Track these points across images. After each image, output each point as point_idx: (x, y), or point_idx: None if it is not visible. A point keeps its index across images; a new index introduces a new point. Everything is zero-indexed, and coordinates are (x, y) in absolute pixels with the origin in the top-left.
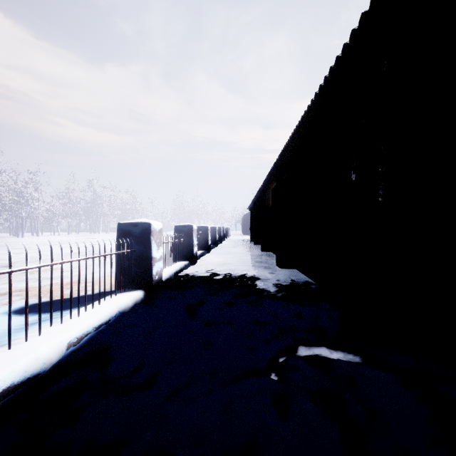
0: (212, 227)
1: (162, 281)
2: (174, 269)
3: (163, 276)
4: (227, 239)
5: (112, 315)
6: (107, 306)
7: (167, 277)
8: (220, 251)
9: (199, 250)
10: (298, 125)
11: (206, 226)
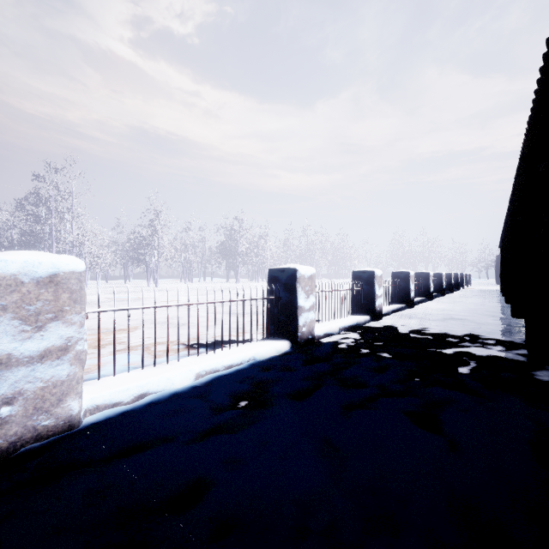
0: (437, 273)
1: (382, 312)
2: (391, 308)
3: (382, 310)
4: (463, 289)
5: (354, 323)
6: (351, 319)
7: (385, 312)
8: (445, 300)
9: (418, 297)
10: (516, 176)
11: (426, 273)
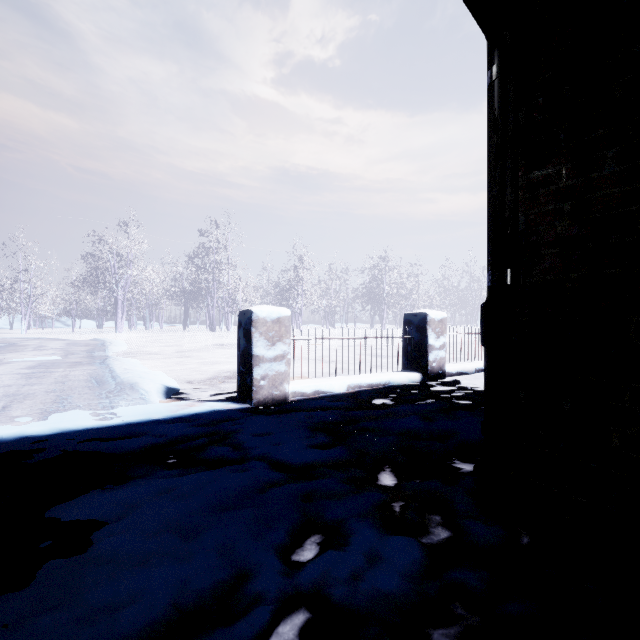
0: None
1: None
2: None
3: None
4: None
5: None
6: None
7: None
8: None
9: None
10: None
11: None
